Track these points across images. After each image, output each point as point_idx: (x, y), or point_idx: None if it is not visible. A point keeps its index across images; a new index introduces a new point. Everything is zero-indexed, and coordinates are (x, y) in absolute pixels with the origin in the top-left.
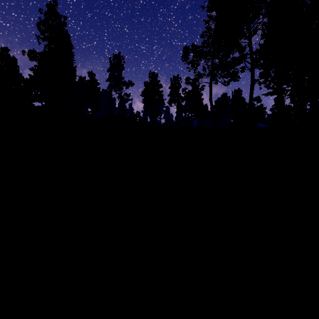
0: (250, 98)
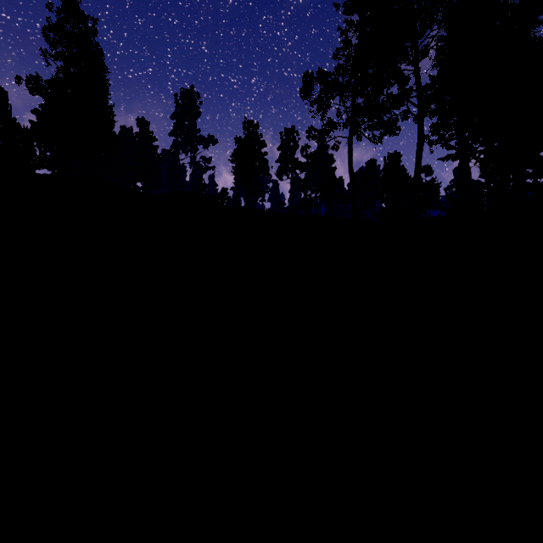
0: (417, 166)
